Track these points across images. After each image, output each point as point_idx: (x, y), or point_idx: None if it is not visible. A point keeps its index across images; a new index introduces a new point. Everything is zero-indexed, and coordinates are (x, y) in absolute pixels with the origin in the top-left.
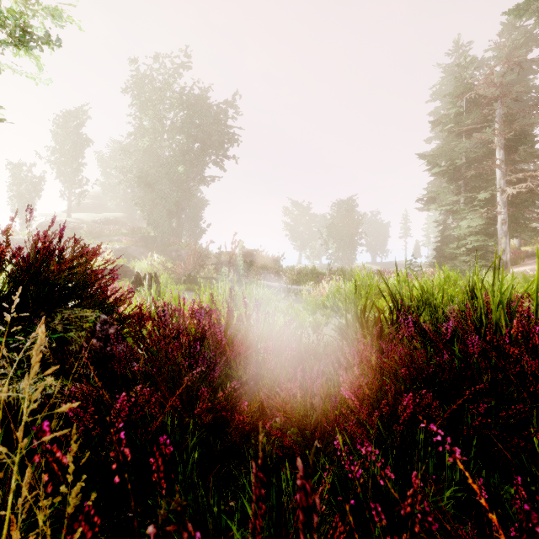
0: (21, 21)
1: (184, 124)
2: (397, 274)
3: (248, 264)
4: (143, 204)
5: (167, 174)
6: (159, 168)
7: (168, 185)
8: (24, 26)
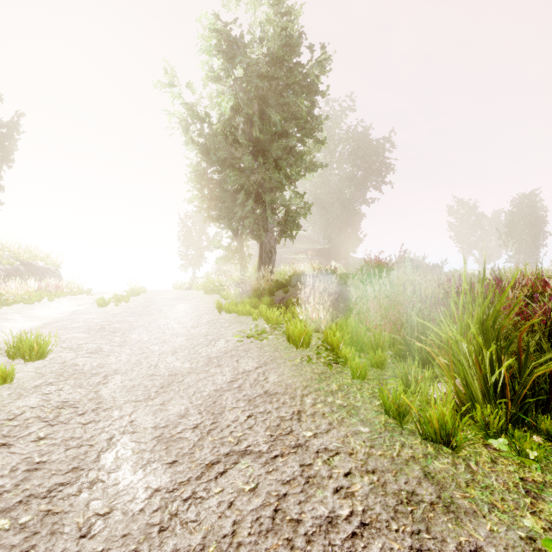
0: (313, 162)
1: (350, 154)
2: (498, 268)
3: (414, 268)
4: (320, 224)
5: (338, 199)
6: (332, 195)
7: (339, 207)
8: (313, 163)
